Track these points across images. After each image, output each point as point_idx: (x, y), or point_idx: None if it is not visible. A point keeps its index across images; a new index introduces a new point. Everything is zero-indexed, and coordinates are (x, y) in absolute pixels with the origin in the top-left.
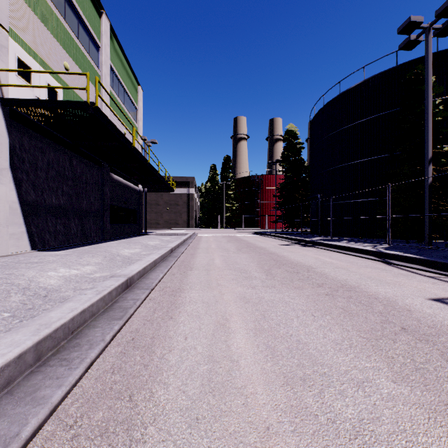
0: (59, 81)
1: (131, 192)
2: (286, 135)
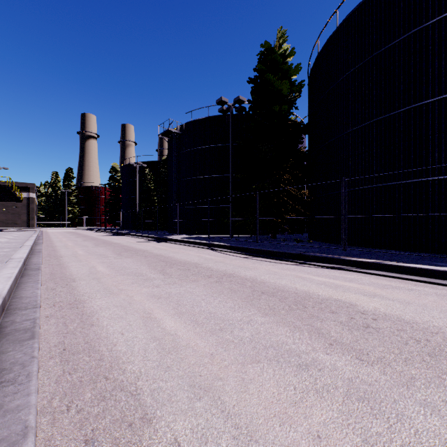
0: None
1: None
2: (112, 169)
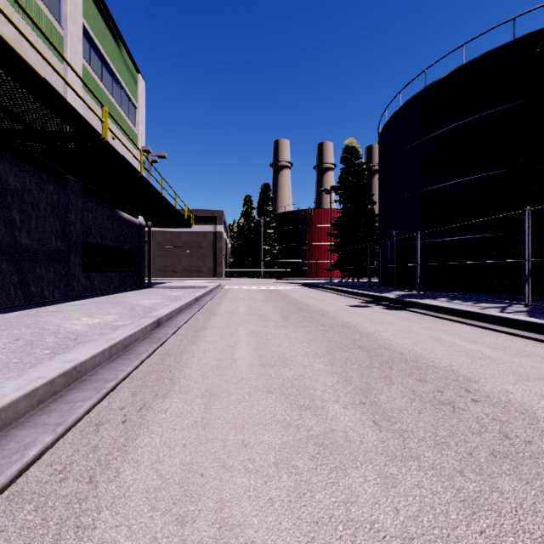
0: None
1: (125, 225)
2: (345, 153)
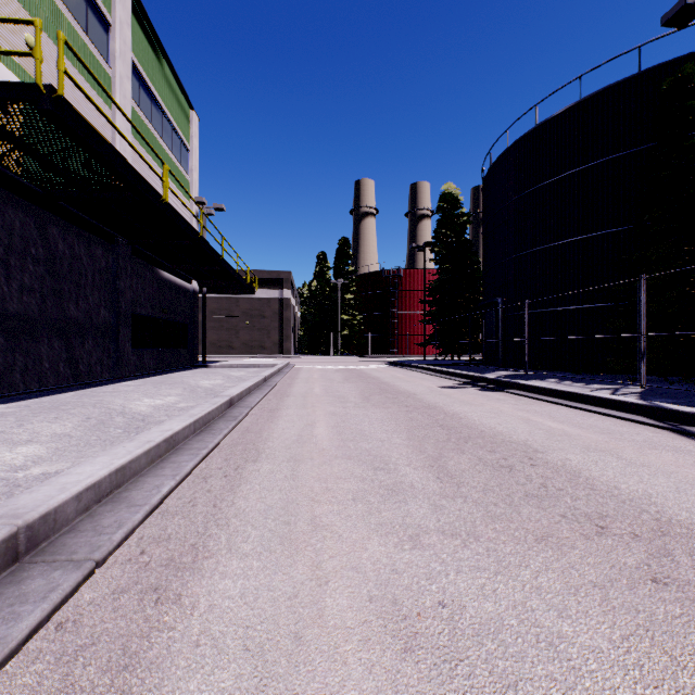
0: (12, 69)
1: (176, 292)
2: (442, 201)
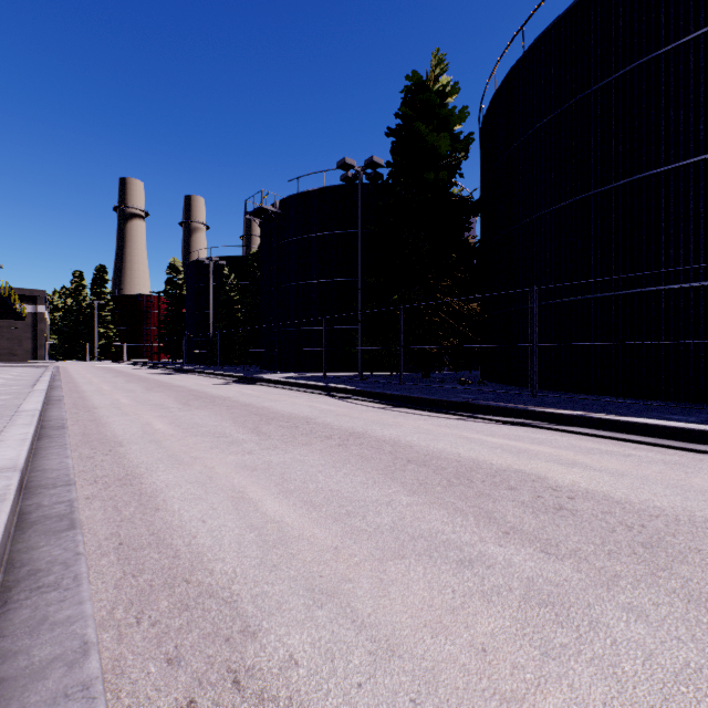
0: None
1: None
2: (170, 268)
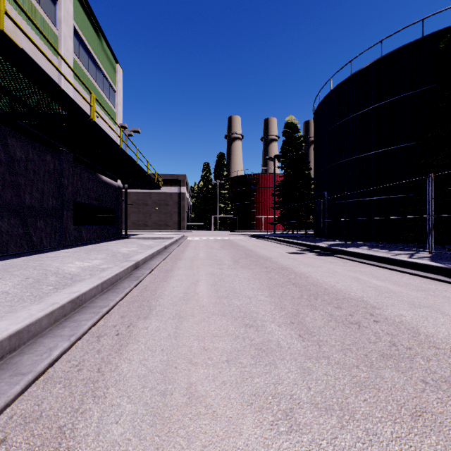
0: None
1: (106, 187)
2: (286, 128)
